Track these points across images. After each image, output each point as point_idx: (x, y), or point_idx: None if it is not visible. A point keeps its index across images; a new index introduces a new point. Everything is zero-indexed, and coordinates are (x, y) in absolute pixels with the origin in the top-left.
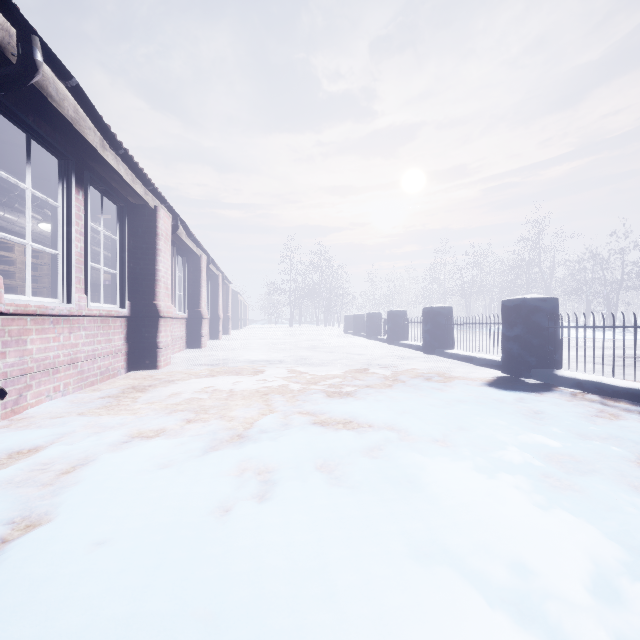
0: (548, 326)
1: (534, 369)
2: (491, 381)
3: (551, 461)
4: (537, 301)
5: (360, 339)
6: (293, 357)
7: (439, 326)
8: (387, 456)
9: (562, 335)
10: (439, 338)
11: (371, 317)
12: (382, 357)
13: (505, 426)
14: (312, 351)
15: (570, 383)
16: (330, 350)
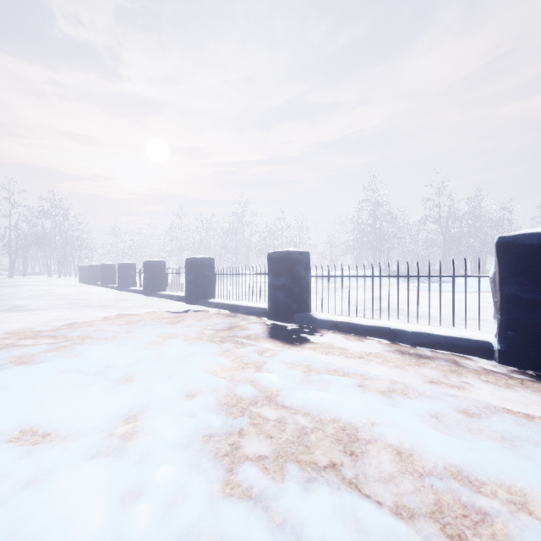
0: (208, 274)
1: (201, 299)
2: (173, 308)
3: (162, 336)
4: (203, 259)
5: (94, 288)
6: (7, 306)
7: (155, 275)
8: (68, 348)
9: (213, 279)
10: (155, 284)
11: (105, 268)
12: (106, 300)
13: (154, 327)
14: (33, 300)
15: (213, 305)
16: (56, 298)
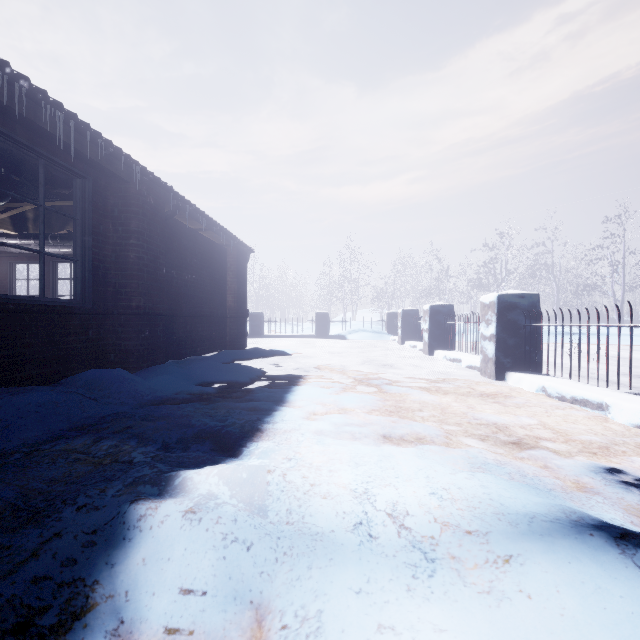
0: None
1: None
2: None
3: None
4: None
5: None
6: None
7: None
8: None
9: None
10: None
11: None
12: None
13: None
14: None
15: None
16: None
